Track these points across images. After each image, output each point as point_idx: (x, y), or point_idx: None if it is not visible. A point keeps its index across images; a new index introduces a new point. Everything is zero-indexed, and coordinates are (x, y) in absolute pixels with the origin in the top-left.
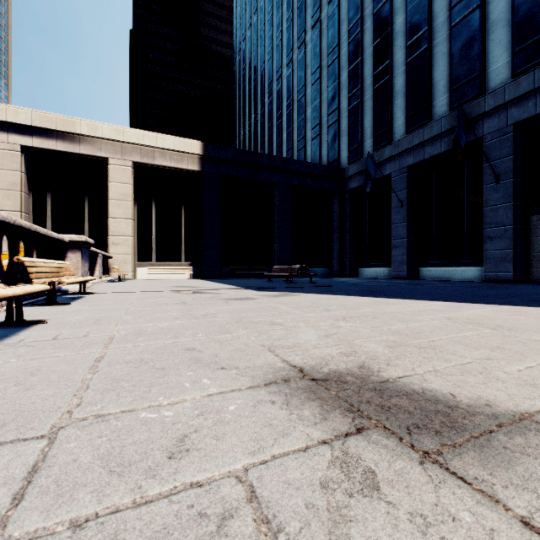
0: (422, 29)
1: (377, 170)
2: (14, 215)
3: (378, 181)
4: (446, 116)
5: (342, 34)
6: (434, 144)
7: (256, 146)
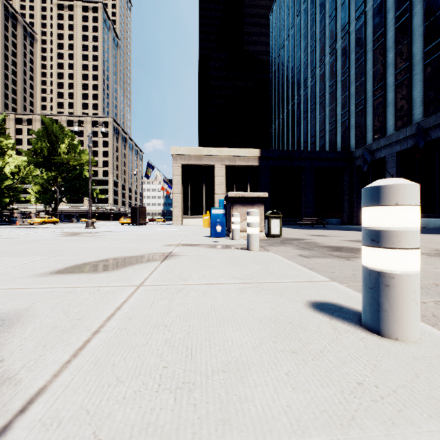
0: (405, 63)
1: (375, 154)
2: (178, 195)
3: (377, 161)
4: (421, 122)
5: (351, 60)
6: (414, 139)
7: (287, 132)
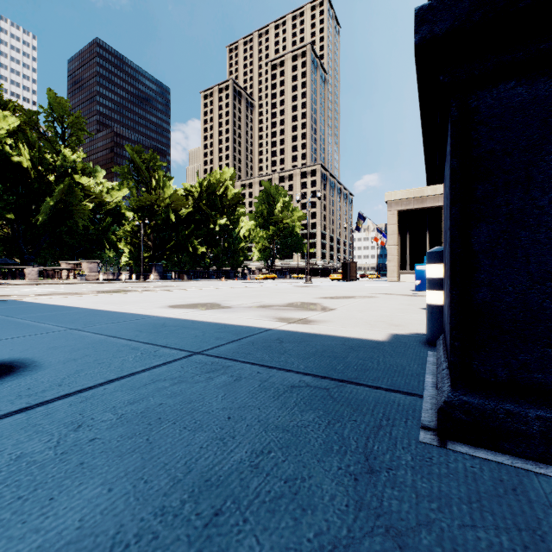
0: None
1: None
2: (393, 248)
3: None
4: None
5: None
6: None
7: None
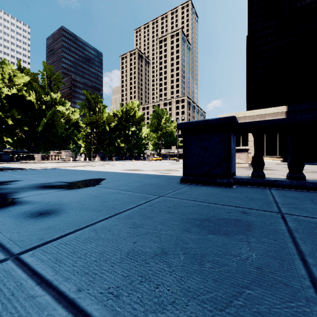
0: None
1: None
2: None
3: None
4: None
5: None
6: None
7: None
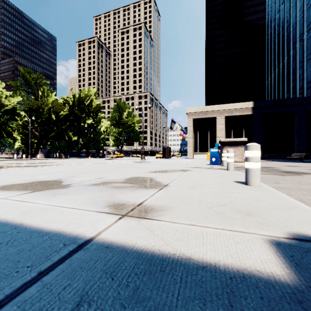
0: None
1: None
2: (191, 139)
3: None
4: None
5: None
6: None
7: (283, 82)
